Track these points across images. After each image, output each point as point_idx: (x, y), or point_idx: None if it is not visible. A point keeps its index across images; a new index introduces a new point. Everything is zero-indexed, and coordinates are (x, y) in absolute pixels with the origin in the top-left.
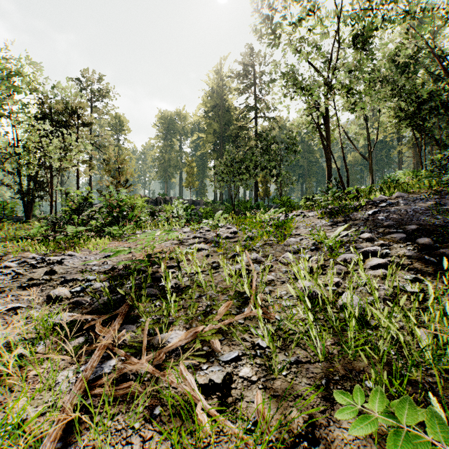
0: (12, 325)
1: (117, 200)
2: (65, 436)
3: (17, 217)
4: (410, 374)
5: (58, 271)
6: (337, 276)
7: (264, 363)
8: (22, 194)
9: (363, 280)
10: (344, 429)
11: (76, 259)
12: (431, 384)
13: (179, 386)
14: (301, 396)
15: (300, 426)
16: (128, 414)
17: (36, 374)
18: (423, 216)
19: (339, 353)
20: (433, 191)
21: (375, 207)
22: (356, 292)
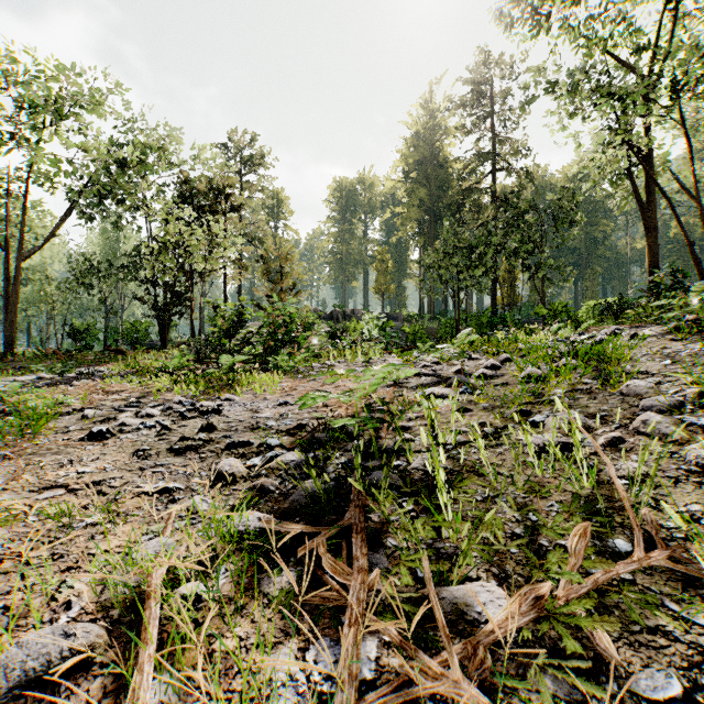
0: (171, 525)
1: (283, 315)
2: None
3: (150, 342)
4: None
5: (217, 425)
6: None
7: None
8: (157, 311)
9: None
10: None
11: (238, 407)
12: None
13: None
14: None
15: None
16: None
17: (228, 651)
18: None
19: None
20: None
21: None
22: None
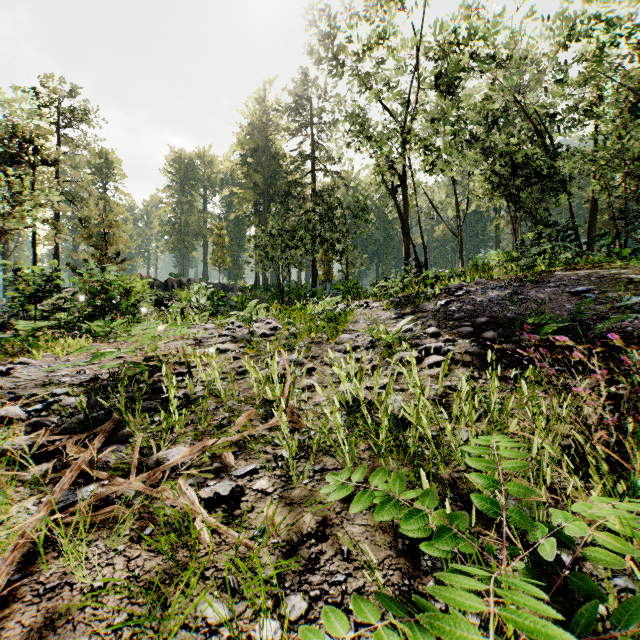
0: None
1: (102, 282)
2: (26, 568)
3: None
4: (439, 471)
5: (5, 385)
6: (390, 377)
7: (284, 474)
8: None
9: (415, 381)
10: (356, 525)
11: (33, 369)
12: (456, 479)
13: (177, 501)
14: (319, 501)
15: (311, 527)
16: (110, 538)
17: None
18: (497, 307)
19: (370, 458)
20: (515, 277)
21: (450, 296)
22: (405, 394)
